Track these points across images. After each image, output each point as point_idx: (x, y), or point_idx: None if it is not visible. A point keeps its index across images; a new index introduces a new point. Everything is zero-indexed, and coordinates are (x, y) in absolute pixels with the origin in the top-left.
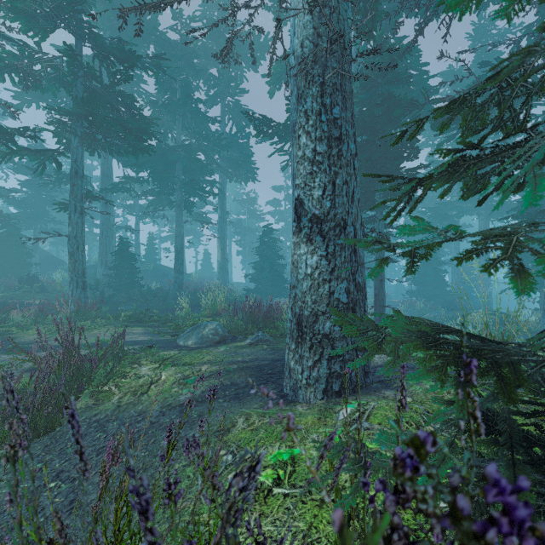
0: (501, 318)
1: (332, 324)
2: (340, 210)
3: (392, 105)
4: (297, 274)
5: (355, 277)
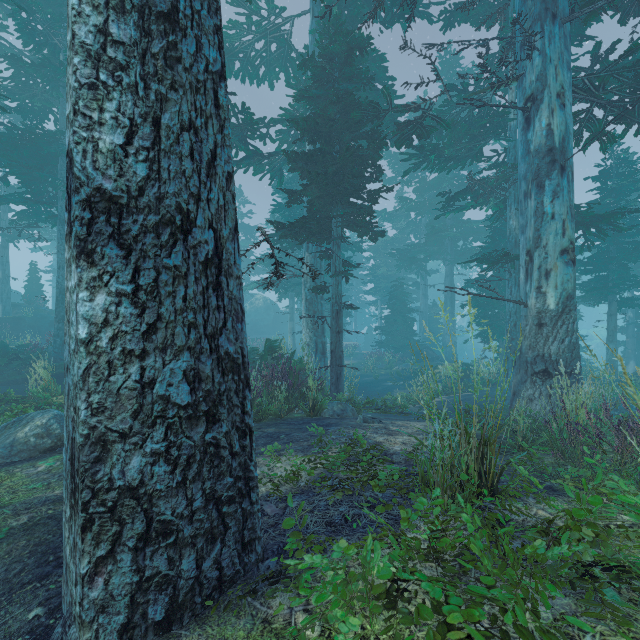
0: (465, 369)
1: (148, 459)
2: (172, 188)
3: (350, 106)
4: (69, 338)
5: (218, 342)
